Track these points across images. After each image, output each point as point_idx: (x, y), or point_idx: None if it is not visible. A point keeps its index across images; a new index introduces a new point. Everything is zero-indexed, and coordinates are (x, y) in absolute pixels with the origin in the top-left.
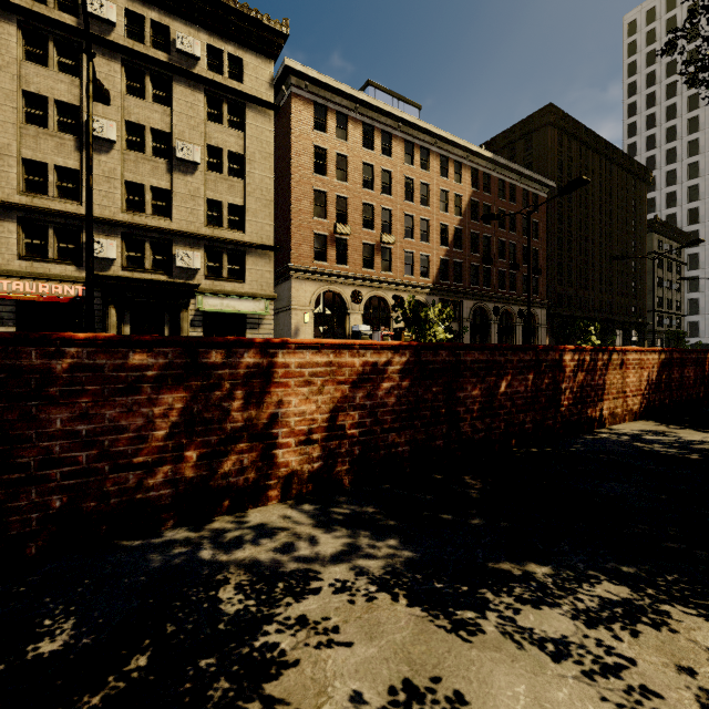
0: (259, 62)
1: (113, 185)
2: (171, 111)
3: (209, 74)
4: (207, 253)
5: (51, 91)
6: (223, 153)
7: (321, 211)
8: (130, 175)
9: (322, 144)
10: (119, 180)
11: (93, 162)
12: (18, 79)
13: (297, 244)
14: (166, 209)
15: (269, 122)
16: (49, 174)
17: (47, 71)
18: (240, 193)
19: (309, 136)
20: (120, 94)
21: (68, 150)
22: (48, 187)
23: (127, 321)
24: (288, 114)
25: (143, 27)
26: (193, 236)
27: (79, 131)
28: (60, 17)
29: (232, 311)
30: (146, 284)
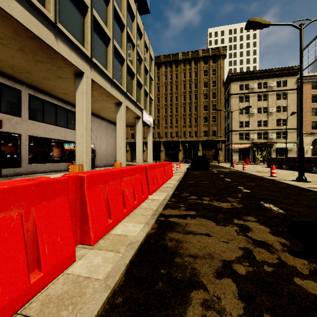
0: (292, 78)
1: (255, 122)
2: (267, 101)
3: (277, 88)
4: (276, 133)
5: (244, 106)
6: (281, 107)
7: (314, 113)
8: (258, 119)
9: (314, 93)
10: (256, 120)
11: (251, 118)
12: (238, 106)
13: (304, 126)
14: (266, 124)
15: (295, 93)
16: (243, 123)
17: (243, 103)
18: (286, 115)
19: (309, 92)
20: (256, 102)
21: (246, 117)
22: (243, 125)
23: (258, 151)
24: None
25: (261, 84)
26: (273, 130)
27: (248, 112)
28: (245, 91)
29: (284, 147)
30: (264, 143)
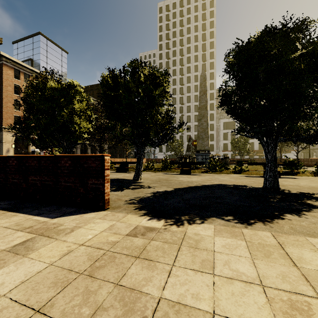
0: None
1: None
2: None
3: None
4: None
5: None
6: None
7: (17, 107)
8: None
9: (18, 83)
10: None
11: None
12: None
13: (6, 118)
14: None
15: None
16: None
17: None
18: None
19: (12, 80)
20: None
21: None
22: None
23: None
24: (1, 70)
25: None
26: None
27: None
28: None
29: None
30: None
